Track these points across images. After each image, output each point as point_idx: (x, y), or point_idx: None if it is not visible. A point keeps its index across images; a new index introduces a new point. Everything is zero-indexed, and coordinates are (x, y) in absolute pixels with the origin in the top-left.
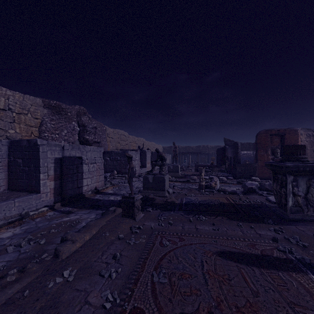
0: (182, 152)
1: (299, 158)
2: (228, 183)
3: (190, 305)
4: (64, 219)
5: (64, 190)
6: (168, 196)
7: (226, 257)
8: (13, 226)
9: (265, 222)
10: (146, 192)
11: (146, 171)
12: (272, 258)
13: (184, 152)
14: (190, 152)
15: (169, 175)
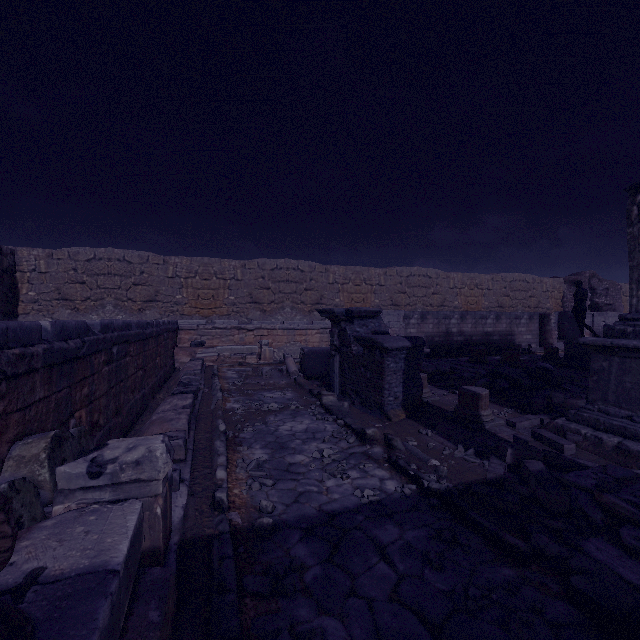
0: None
1: None
2: None
3: None
4: None
5: None
6: None
7: None
8: None
9: None
10: None
11: None
12: None
13: None
14: None
15: None
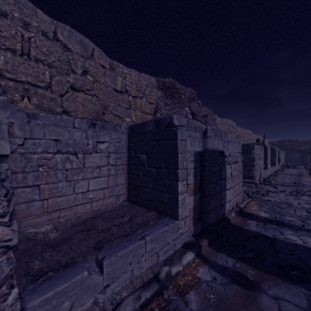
0: None
1: None
2: None
3: None
4: None
5: (205, 211)
6: None
7: None
8: None
9: None
10: None
11: (270, 175)
12: None
13: None
14: None
15: None
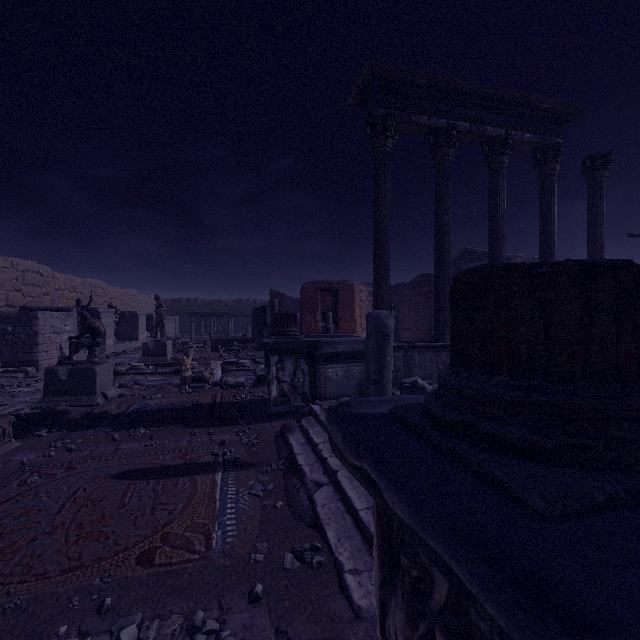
0: (196, 313)
1: (285, 331)
2: (251, 370)
3: (7, 541)
4: None
5: None
6: (101, 403)
7: (124, 477)
8: None
9: (235, 424)
10: (51, 400)
11: None
12: (192, 465)
13: (200, 313)
14: (212, 313)
15: (141, 363)
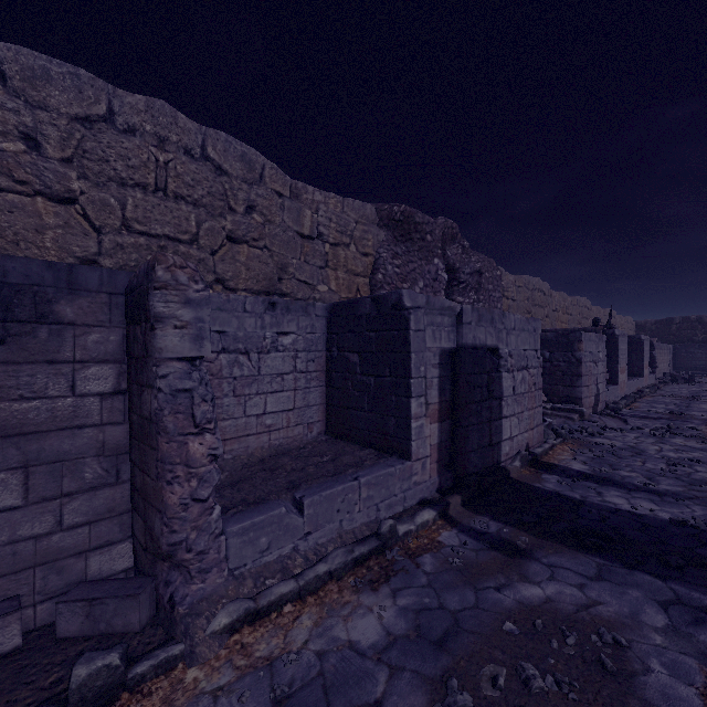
0: None
1: None
2: None
3: None
4: (521, 591)
5: (460, 451)
6: None
7: None
8: (370, 582)
9: None
10: None
11: (622, 397)
12: None
13: None
14: None
15: None
